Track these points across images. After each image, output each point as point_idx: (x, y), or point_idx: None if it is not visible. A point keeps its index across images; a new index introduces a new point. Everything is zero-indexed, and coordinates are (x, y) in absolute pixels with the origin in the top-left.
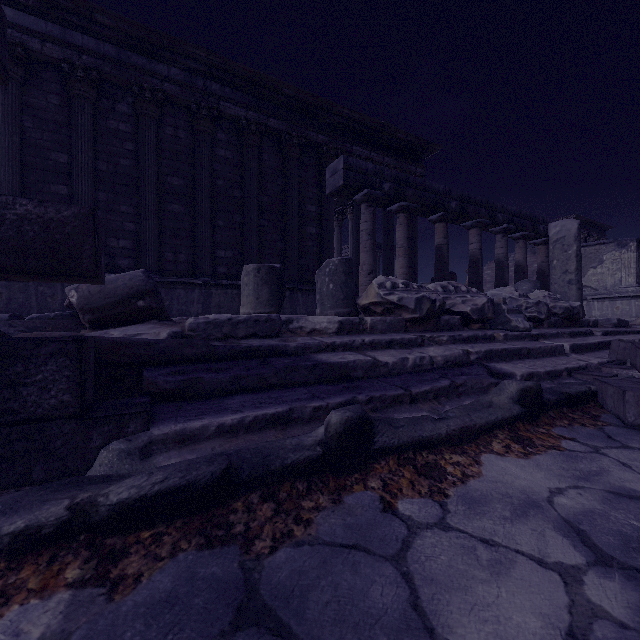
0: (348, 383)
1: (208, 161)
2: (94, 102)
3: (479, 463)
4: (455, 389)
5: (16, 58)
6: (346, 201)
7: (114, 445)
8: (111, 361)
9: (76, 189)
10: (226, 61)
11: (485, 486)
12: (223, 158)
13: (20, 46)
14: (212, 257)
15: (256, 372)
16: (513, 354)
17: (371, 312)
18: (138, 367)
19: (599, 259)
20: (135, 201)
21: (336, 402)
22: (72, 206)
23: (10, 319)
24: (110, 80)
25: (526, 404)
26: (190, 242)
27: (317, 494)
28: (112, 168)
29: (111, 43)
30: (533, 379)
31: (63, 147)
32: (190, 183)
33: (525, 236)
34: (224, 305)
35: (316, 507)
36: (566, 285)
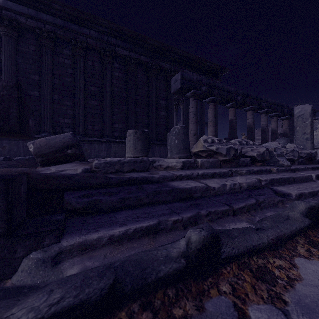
0: (192, 201)
1: (109, 78)
2: (52, 49)
3: (295, 266)
4: (259, 205)
5: (13, 27)
6: (179, 99)
7: (33, 255)
8: (44, 188)
9: (43, 93)
10: (118, 26)
11: (309, 290)
12: (117, 77)
13: (15, 21)
14: (111, 127)
15: (135, 195)
16: (285, 181)
17: (199, 156)
18: (61, 192)
19: (315, 127)
20: (73, 99)
21: (187, 216)
22: (1, 80)
23: (4, 160)
24: (60, 37)
25: (312, 217)
26: (100, 120)
27: (183, 300)
28: (61, 82)
29: (60, 18)
30: (302, 197)
31: (36, 72)
32: (100, 90)
33: (277, 115)
34: (117, 152)
35: (184, 315)
36: (304, 141)
